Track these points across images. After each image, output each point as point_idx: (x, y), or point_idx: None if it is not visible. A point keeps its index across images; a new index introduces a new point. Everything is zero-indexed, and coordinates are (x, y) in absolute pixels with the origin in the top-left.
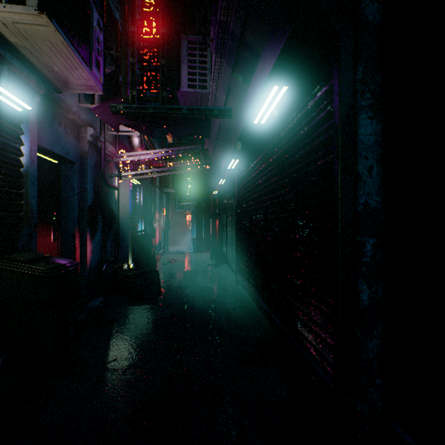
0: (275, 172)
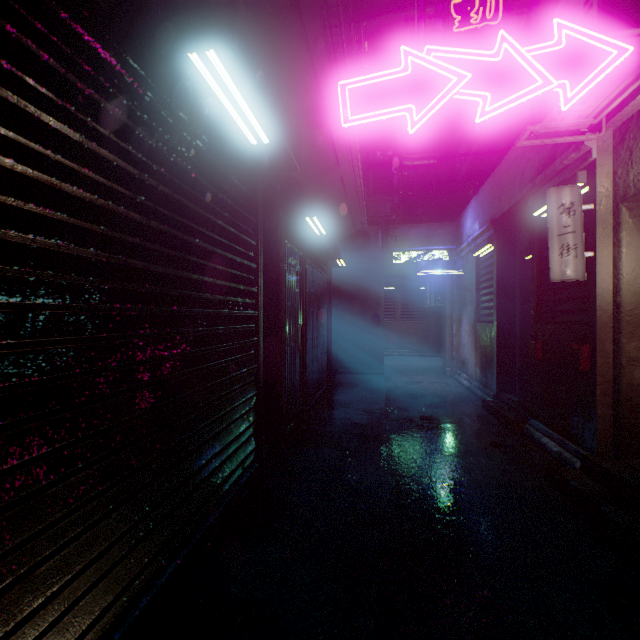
0: (150, 185)
